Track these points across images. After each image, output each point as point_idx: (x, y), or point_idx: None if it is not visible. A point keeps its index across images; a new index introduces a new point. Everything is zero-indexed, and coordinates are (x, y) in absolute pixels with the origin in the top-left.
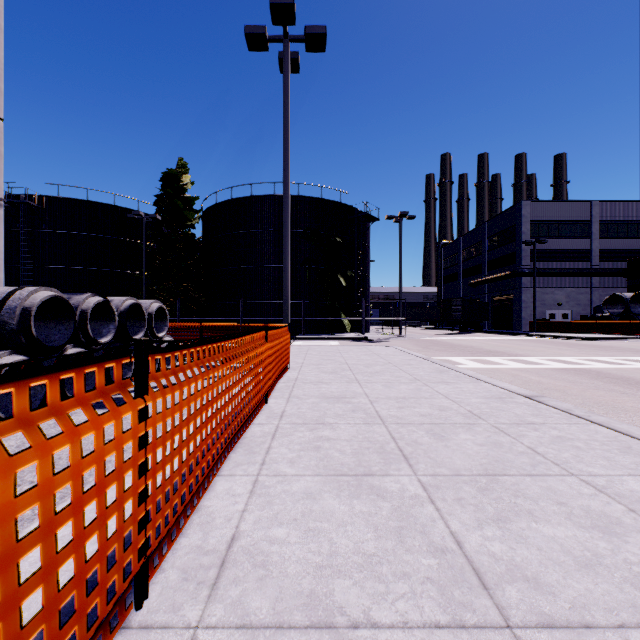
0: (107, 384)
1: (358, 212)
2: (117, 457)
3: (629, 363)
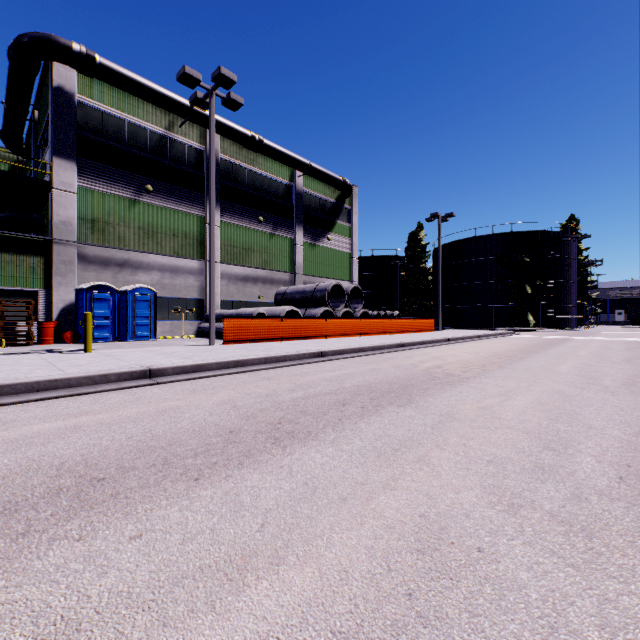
0: (389, 320)
1: (550, 233)
2: (389, 324)
3: (628, 339)
